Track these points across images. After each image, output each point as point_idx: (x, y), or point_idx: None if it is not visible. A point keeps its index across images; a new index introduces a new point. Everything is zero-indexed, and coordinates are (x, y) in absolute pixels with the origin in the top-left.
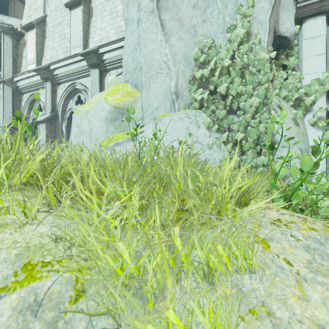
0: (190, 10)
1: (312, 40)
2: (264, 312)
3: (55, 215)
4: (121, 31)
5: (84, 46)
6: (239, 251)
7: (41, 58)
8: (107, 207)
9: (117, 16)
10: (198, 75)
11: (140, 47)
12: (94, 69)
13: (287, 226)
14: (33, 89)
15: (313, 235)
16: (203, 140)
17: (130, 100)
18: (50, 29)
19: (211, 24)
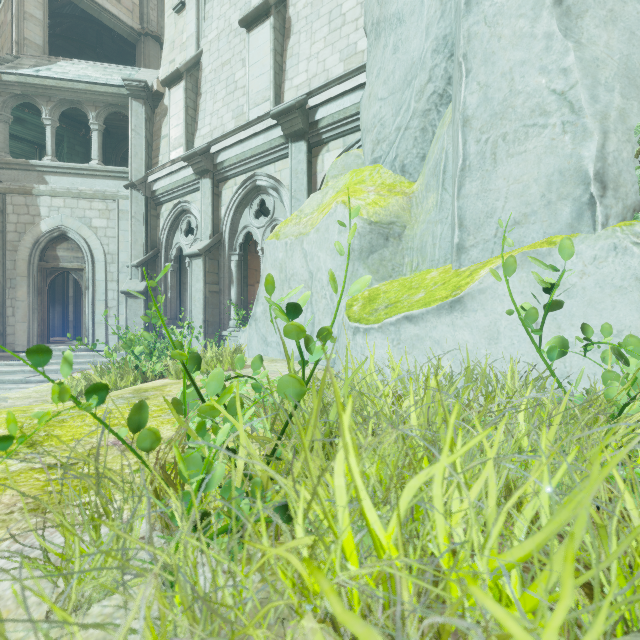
0: None
1: None
2: None
3: None
4: (353, 54)
5: (275, 98)
6: None
7: (194, 134)
8: None
9: (344, 24)
10: None
11: (470, 64)
12: (296, 142)
13: None
14: (178, 194)
15: None
16: None
17: (399, 203)
18: (208, 76)
19: None
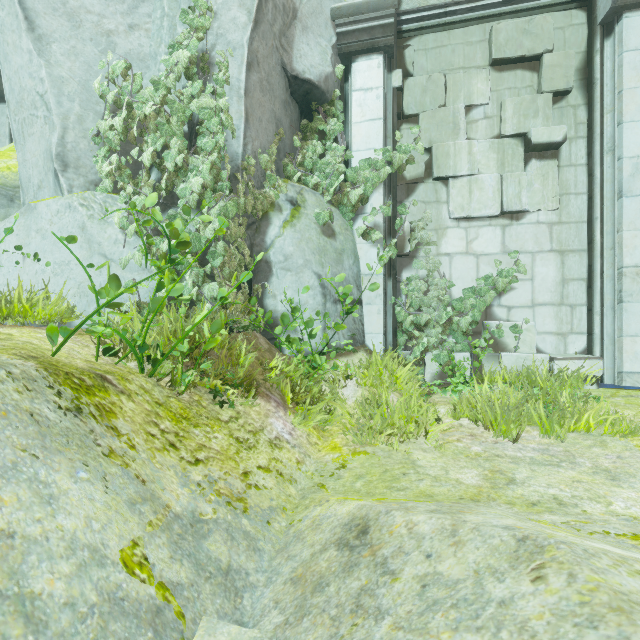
0: (100, 0)
1: (365, 94)
2: None
3: None
4: None
5: None
6: None
7: None
8: None
9: None
10: (104, 127)
11: None
12: None
13: None
14: None
15: None
16: (111, 251)
17: None
18: None
19: (149, 35)
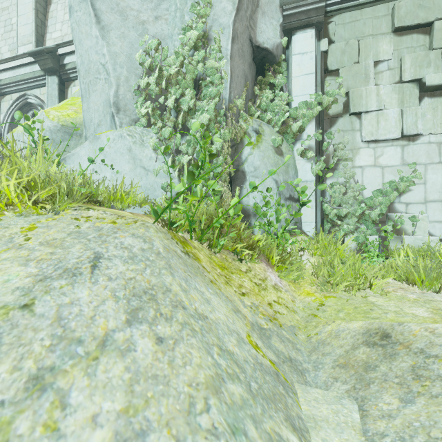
0: (138, 1)
1: (301, 57)
2: None
3: None
4: None
5: (38, 43)
6: None
7: None
8: None
9: None
10: (143, 84)
11: (75, 43)
12: (51, 76)
13: (88, 220)
14: None
15: (104, 226)
16: (148, 164)
17: None
18: None
19: (167, 23)
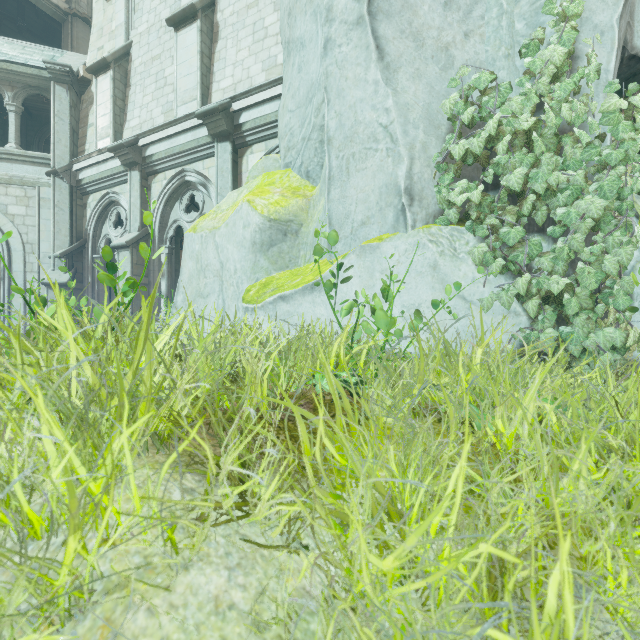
0: (439, 12)
1: None
2: None
3: (225, 524)
4: (274, 66)
5: (203, 98)
6: None
7: (122, 125)
8: (382, 537)
9: (266, 37)
10: (458, 152)
11: (329, 96)
12: (222, 142)
13: None
14: (106, 185)
15: None
16: (469, 291)
17: (298, 204)
18: (137, 69)
19: (483, 40)
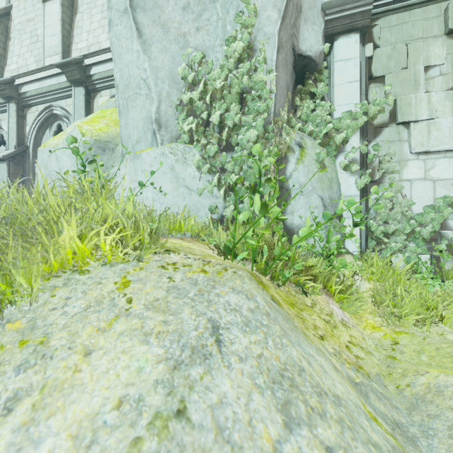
0: (179, 12)
1: (344, 63)
2: (37, 342)
3: None
4: None
5: (64, 53)
6: (22, 278)
7: (3, 68)
8: None
9: None
10: (186, 99)
11: (114, 57)
12: (78, 87)
13: (177, 269)
14: None
15: (197, 276)
16: (191, 184)
17: (117, 131)
18: (16, 26)
19: (208, 33)
